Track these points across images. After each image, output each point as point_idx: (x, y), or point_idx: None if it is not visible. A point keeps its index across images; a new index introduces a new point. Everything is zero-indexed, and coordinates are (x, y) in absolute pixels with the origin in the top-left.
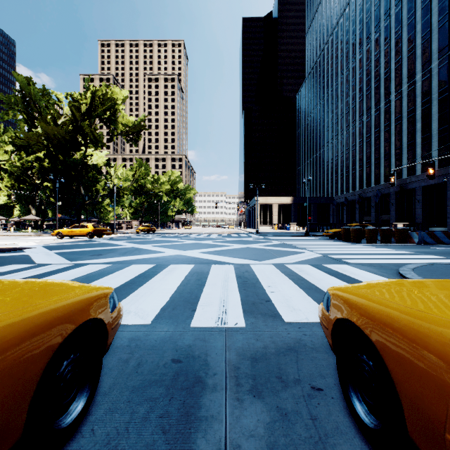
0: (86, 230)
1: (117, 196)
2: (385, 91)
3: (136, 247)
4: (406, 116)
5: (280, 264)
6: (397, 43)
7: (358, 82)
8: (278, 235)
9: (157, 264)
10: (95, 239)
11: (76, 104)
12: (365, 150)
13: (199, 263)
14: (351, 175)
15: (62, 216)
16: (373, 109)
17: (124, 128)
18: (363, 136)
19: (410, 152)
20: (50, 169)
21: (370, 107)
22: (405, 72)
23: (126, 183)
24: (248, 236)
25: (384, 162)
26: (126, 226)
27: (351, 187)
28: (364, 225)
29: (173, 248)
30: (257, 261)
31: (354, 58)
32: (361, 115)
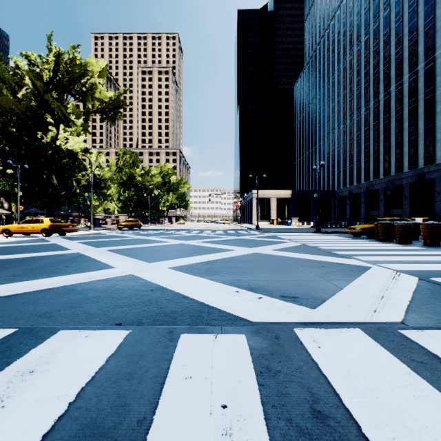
0: (41, 225)
1: (98, 187)
2: (397, 73)
3: (80, 252)
4: (422, 98)
5: (383, 329)
6: (412, 17)
7: (364, 66)
8: (283, 231)
9: (30, 322)
10: (51, 237)
11: (35, 69)
12: (373, 138)
13: (149, 317)
14: (356, 166)
15: (34, 209)
16: (382, 93)
17: (100, 103)
18: (370, 124)
19: (428, 138)
20: (9, 152)
21: (379, 92)
22: (421, 49)
23: (108, 172)
24: (248, 233)
25: (395, 150)
26: (112, 221)
27: (355, 179)
28: (402, 219)
29: (136, 255)
30: (305, 310)
31: (358, 41)
32: (367, 101)
